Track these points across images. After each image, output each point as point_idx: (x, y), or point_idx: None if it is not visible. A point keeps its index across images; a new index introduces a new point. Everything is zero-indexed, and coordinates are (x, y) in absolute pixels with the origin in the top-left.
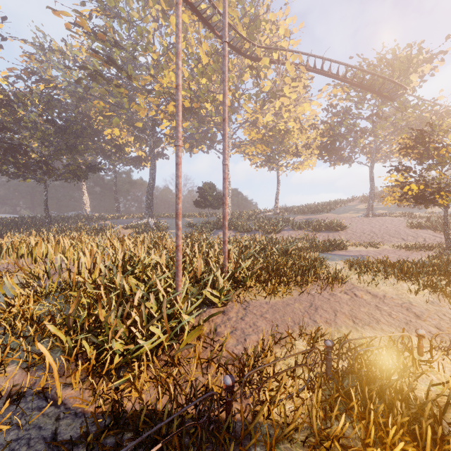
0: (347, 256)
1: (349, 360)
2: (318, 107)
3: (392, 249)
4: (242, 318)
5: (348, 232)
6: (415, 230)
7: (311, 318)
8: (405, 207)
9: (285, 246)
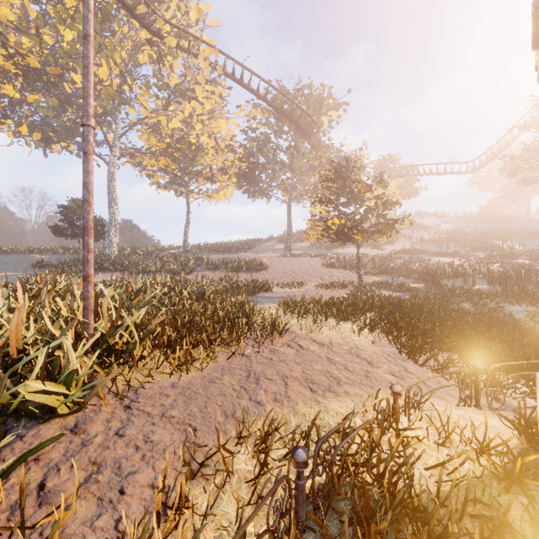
0: (275, 298)
1: (329, 471)
2: (236, 127)
3: (314, 289)
4: (118, 433)
5: (270, 272)
6: (329, 270)
7: (252, 399)
8: (317, 248)
9: (201, 288)
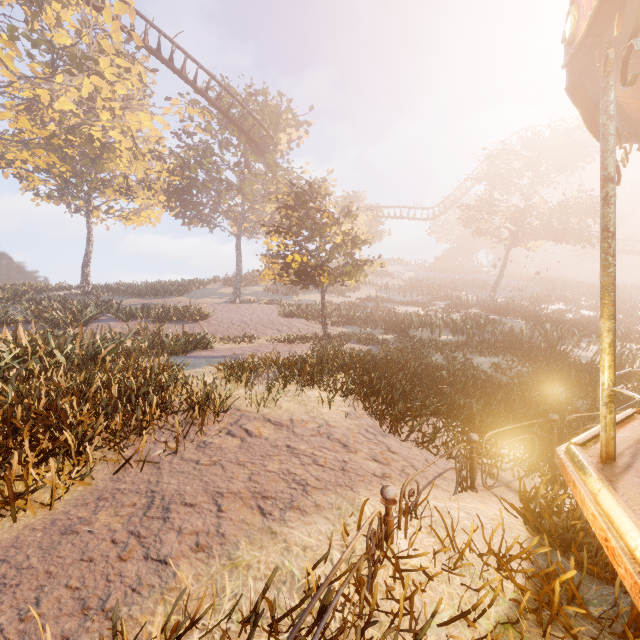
0: (216, 358)
1: None
2: (164, 128)
3: (269, 344)
4: None
5: (212, 322)
6: (289, 319)
7: (149, 556)
8: (273, 294)
9: (90, 348)
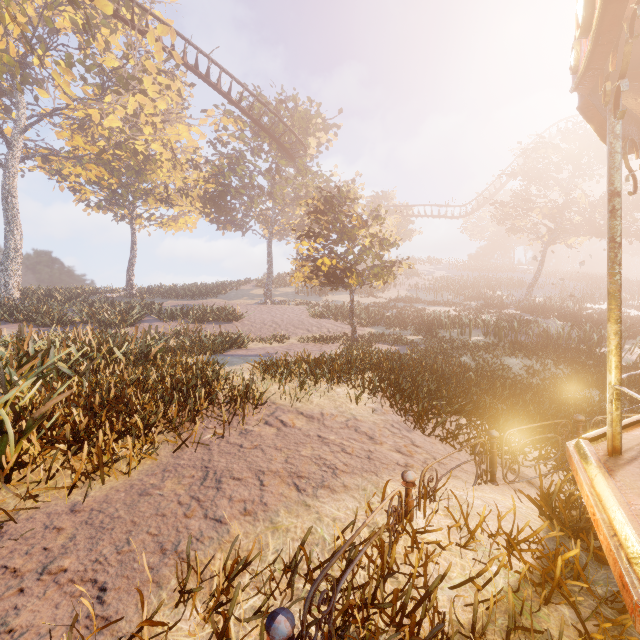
0: (251, 357)
1: (326, 632)
2: (201, 138)
3: (300, 343)
4: None
5: (245, 323)
6: (318, 320)
7: (208, 516)
8: (303, 295)
9: (143, 346)
